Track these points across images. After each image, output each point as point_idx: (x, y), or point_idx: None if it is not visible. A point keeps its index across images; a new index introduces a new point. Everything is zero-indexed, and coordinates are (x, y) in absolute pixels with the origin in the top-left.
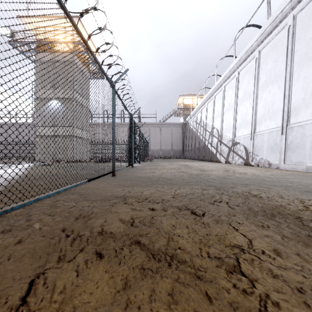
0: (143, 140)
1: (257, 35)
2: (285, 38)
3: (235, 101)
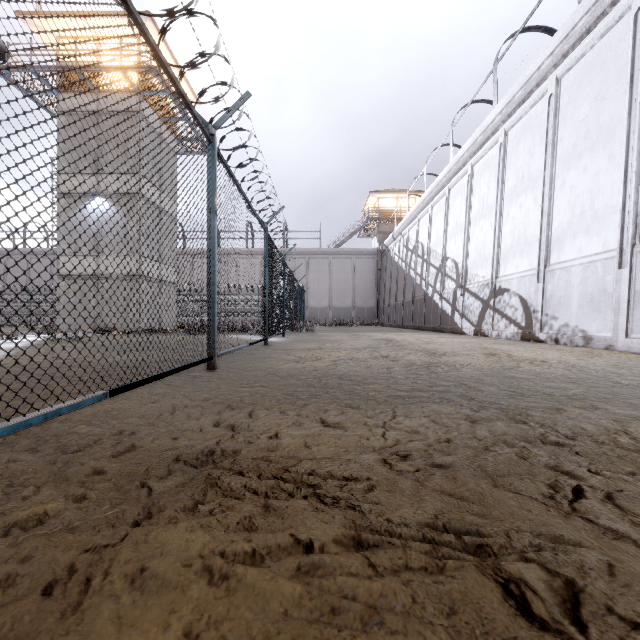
0: (291, 285)
1: (553, 42)
2: (626, 40)
3: (498, 196)
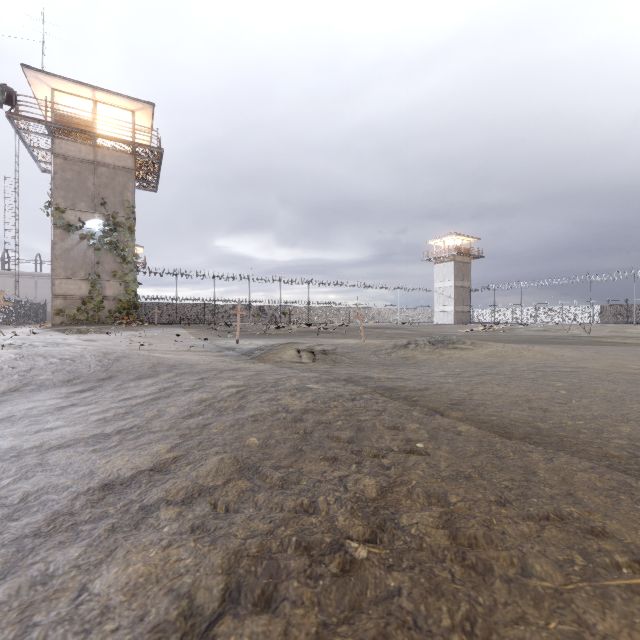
0: (20, 305)
1: None
2: None
3: None
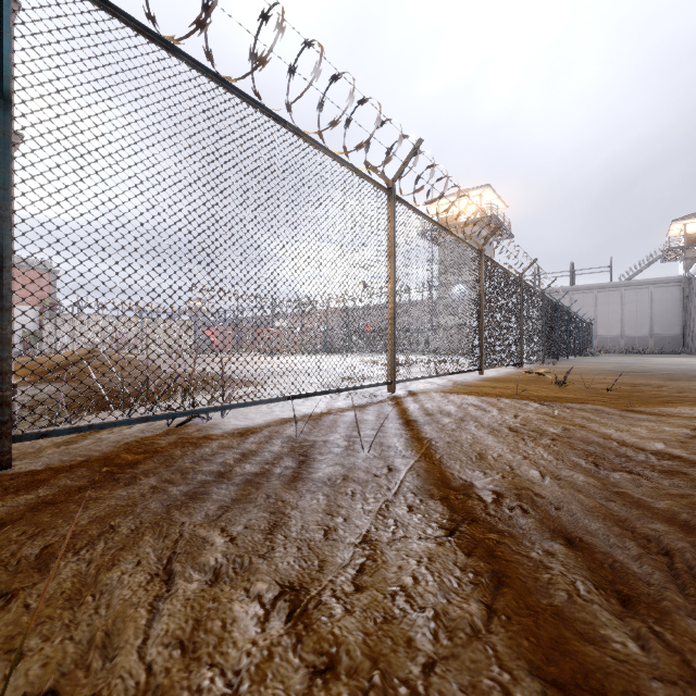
0: (579, 326)
1: None
2: None
3: None
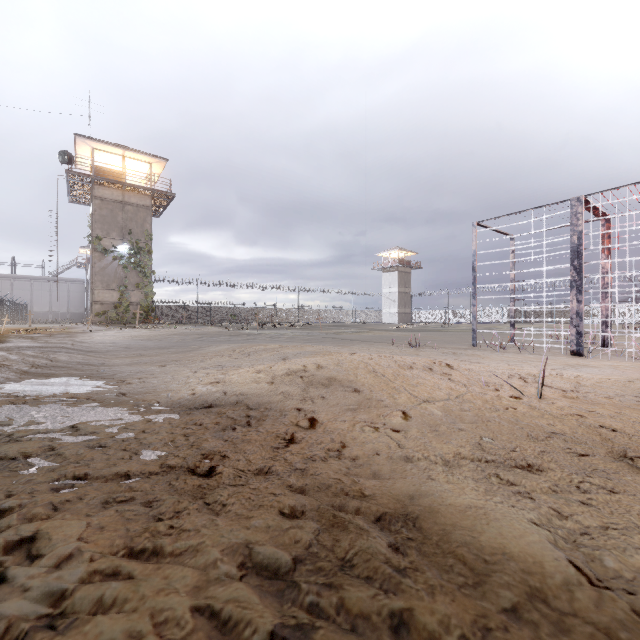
0: (14, 307)
1: None
2: None
3: None
